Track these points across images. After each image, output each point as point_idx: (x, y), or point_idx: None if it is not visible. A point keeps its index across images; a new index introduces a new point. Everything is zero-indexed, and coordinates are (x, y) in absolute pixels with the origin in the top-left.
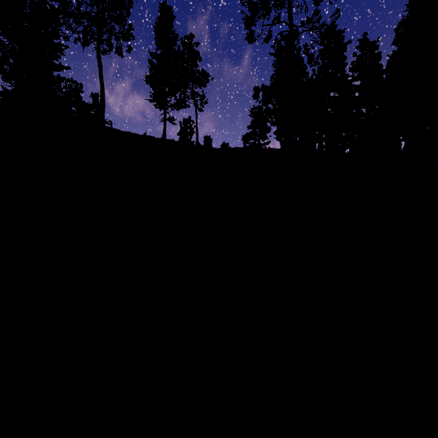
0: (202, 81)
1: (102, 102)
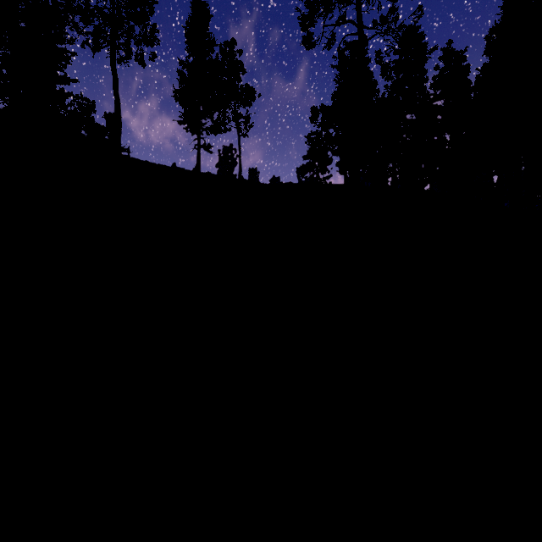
0: (246, 99)
1: (118, 124)
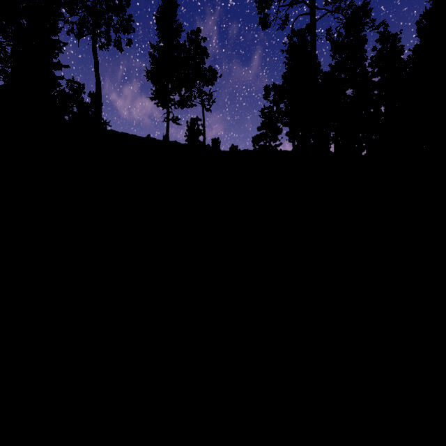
0: (209, 79)
1: (99, 101)
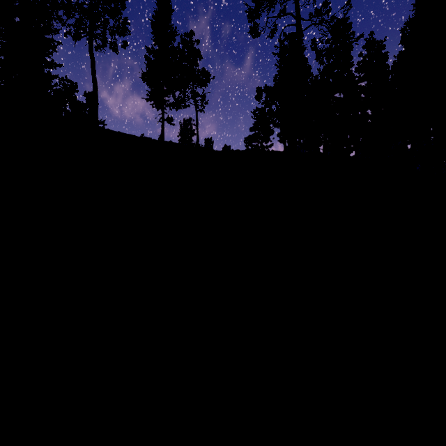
0: (202, 81)
1: (95, 101)
